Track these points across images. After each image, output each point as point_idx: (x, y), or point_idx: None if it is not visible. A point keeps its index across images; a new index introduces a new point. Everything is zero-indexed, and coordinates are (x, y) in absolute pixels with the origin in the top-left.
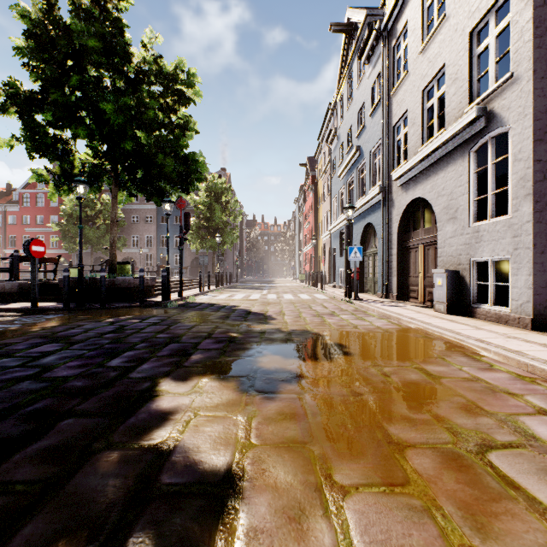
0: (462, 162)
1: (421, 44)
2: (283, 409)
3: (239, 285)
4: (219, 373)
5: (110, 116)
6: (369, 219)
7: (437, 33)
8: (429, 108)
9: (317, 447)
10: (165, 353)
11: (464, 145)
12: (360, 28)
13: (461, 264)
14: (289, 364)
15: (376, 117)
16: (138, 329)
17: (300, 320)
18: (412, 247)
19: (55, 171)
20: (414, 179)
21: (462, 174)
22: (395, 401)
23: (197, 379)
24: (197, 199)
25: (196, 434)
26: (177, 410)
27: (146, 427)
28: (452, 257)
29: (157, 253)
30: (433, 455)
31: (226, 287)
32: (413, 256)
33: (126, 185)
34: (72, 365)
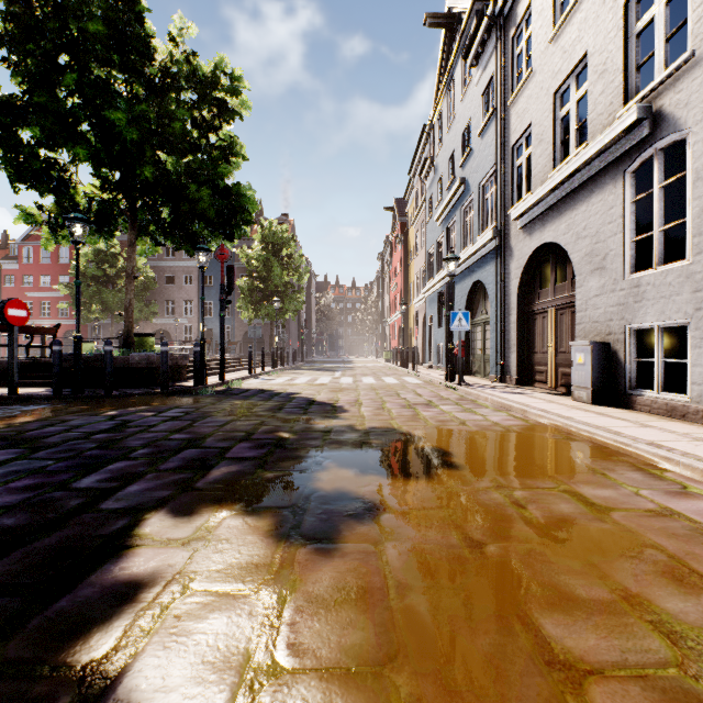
0: (614, 189)
1: (552, 28)
2: (345, 577)
3: (305, 365)
4: (247, 502)
5: (121, 130)
6: (478, 275)
7: (575, 11)
8: (563, 117)
9: (406, 676)
10: (172, 465)
11: (617, 164)
12: (465, 18)
13: (613, 333)
14: (362, 484)
15: (487, 136)
16: (147, 426)
17: (383, 412)
18: (538, 312)
19: (49, 209)
20: (541, 218)
21: (614, 206)
22: (543, 558)
23: (209, 513)
24: (250, 253)
25: (170, 639)
26: (153, 579)
27: (81, 621)
28: (598, 324)
29: (199, 324)
30: (647, 701)
31: (286, 368)
32: (539, 325)
33: (148, 229)
34: (16, 486)
